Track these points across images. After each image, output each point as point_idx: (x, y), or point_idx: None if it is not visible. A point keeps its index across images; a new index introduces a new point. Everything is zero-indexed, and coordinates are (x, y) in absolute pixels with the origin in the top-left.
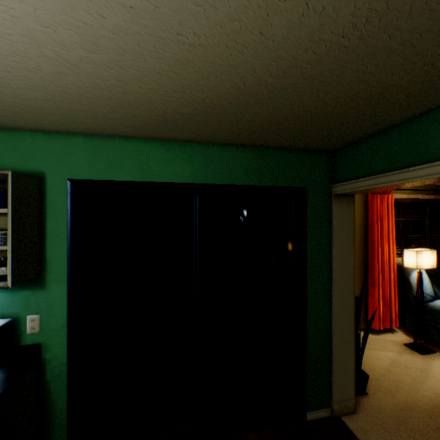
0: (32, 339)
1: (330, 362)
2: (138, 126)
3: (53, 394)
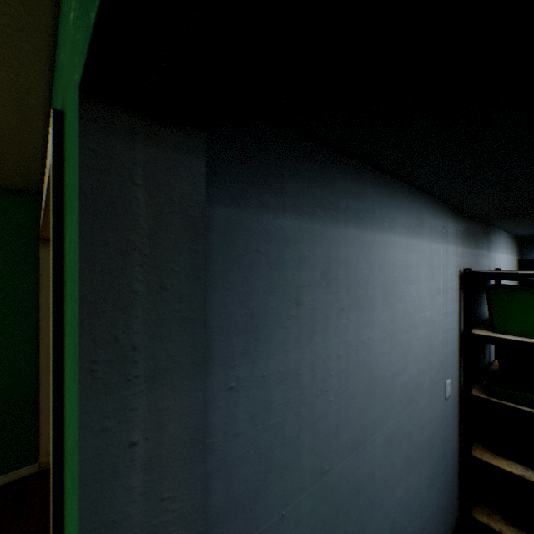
0: None
1: (39, 415)
2: None
3: None
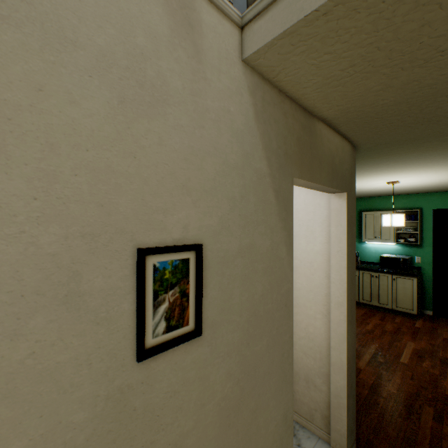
0: (416, 265)
1: None
2: None
3: (425, 286)
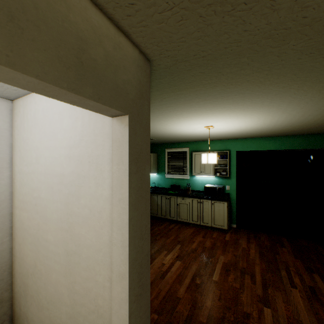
0: (227, 191)
1: None
2: (258, 136)
3: (232, 207)
